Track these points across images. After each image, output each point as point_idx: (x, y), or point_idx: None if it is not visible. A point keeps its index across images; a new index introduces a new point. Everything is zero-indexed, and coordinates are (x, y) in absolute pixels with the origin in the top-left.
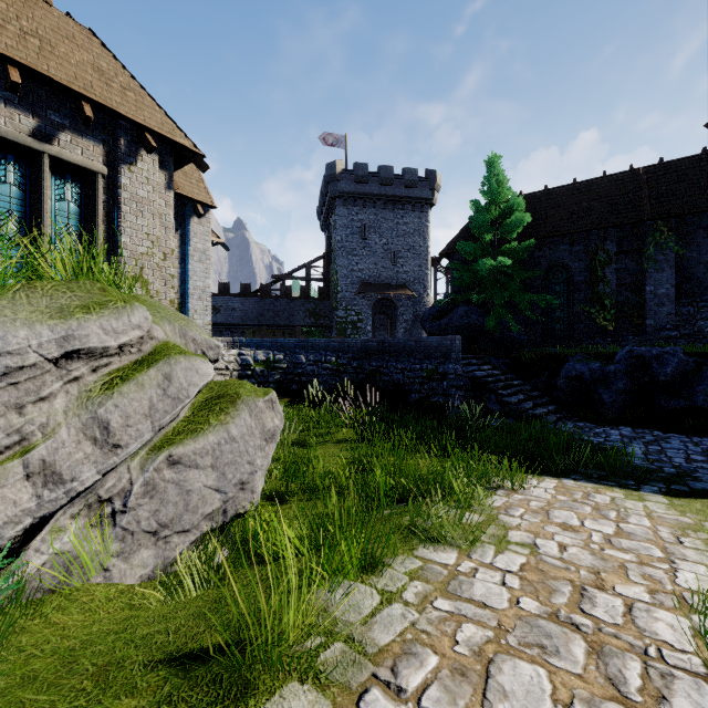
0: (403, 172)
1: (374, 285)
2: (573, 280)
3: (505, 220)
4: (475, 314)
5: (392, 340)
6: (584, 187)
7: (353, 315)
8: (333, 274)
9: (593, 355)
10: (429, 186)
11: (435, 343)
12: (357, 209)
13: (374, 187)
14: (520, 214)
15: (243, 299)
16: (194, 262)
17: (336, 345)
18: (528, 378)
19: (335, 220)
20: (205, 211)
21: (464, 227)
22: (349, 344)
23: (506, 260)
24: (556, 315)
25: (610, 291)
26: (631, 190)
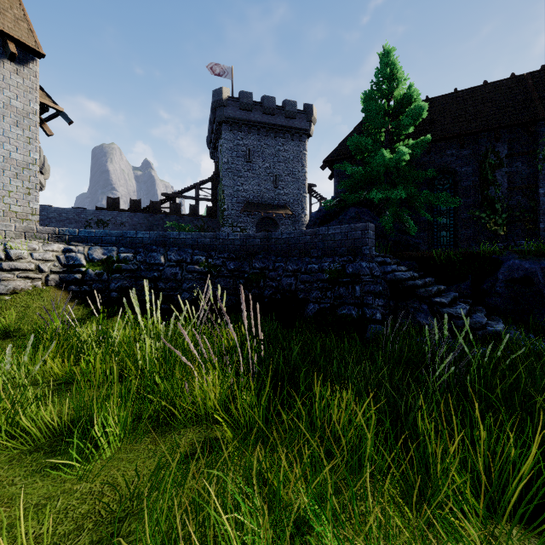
0: (283, 103)
1: (258, 205)
2: (461, 185)
3: (397, 116)
4: (367, 216)
5: (280, 234)
6: (468, 94)
7: (238, 232)
8: (220, 194)
9: (525, 254)
10: (307, 118)
11: (339, 235)
12: (242, 135)
13: (258, 115)
14: (418, 103)
15: (132, 214)
16: (5, 124)
17: (208, 241)
18: (446, 283)
19: (222, 143)
20: (27, 59)
21: (347, 136)
22: (224, 240)
23: (405, 152)
24: (442, 222)
25: (501, 194)
26: (518, 93)
